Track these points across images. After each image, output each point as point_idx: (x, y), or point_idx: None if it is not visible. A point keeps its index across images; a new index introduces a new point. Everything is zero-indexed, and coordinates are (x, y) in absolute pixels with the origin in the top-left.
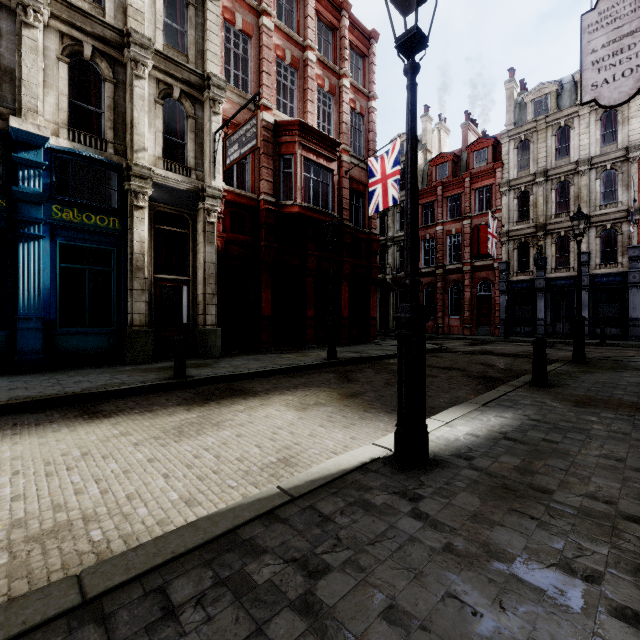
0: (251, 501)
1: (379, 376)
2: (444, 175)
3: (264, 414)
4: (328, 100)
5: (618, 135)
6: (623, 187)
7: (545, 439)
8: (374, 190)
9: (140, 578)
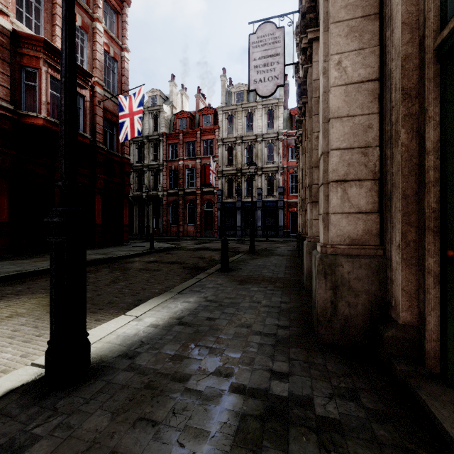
0: None
1: (110, 275)
2: (184, 126)
3: None
4: (81, 35)
5: (274, 125)
6: (276, 154)
7: (208, 318)
8: (123, 122)
9: None
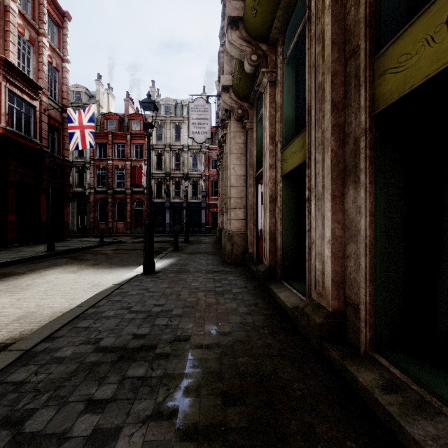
0: (109, 288)
1: (99, 256)
2: (113, 127)
3: (53, 277)
4: (27, 46)
5: None
6: (200, 163)
7: (184, 262)
8: (73, 132)
9: (99, 302)
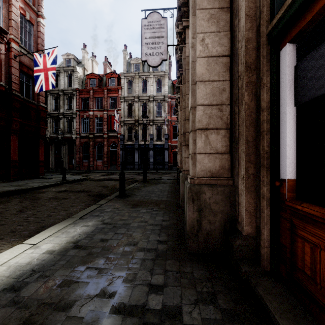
0: None
1: (20, 204)
2: (94, 85)
3: None
4: None
5: (162, 90)
6: (163, 111)
7: (102, 239)
8: (38, 75)
9: None
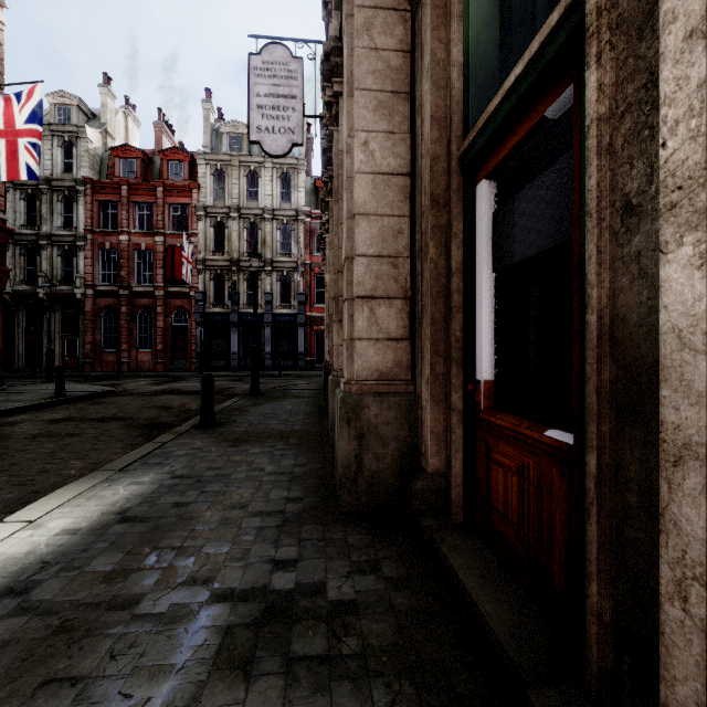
0: None
1: None
2: (132, 174)
3: None
4: None
5: (292, 197)
6: (295, 242)
7: (177, 503)
8: None
9: None
